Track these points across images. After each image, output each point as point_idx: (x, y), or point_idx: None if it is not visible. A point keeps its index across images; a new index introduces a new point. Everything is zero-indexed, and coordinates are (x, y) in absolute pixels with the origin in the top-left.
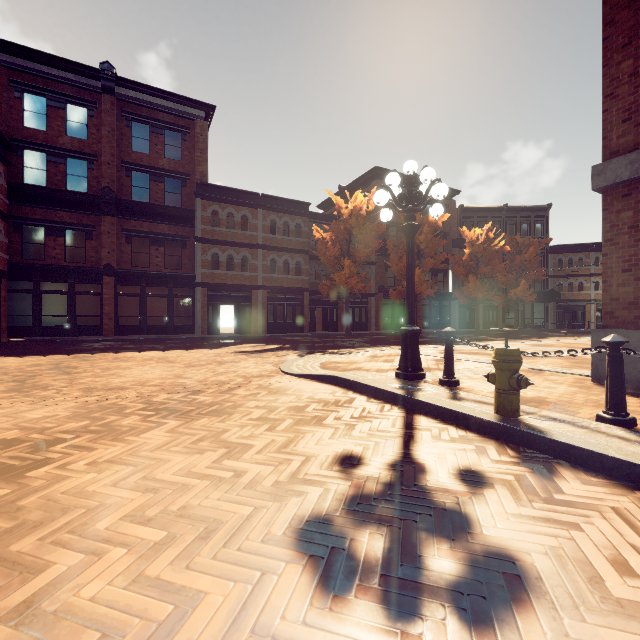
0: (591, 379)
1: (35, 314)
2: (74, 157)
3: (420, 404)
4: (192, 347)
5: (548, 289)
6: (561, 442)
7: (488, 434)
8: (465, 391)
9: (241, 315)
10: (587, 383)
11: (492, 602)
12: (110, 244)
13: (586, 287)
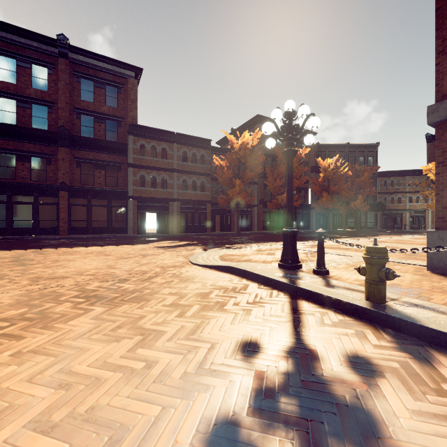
0: (427, 268)
1: (8, 219)
2: (37, 103)
3: (302, 291)
4: (124, 243)
5: (377, 202)
6: (432, 329)
7: (362, 318)
8: (334, 279)
9: (161, 220)
10: (424, 271)
11: None
12: (65, 168)
13: (403, 200)
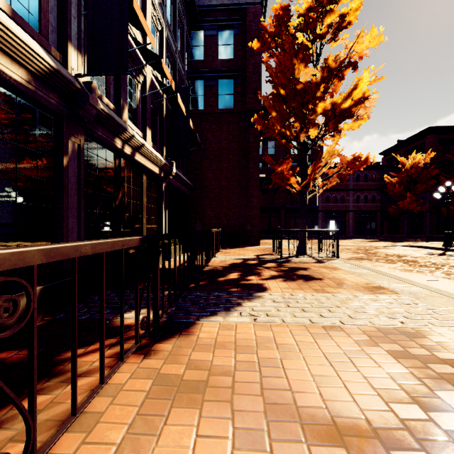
0: None
1: None
2: None
3: (449, 249)
4: None
5: None
6: None
7: None
8: None
9: (340, 225)
10: None
11: (451, 256)
12: (283, 196)
13: None
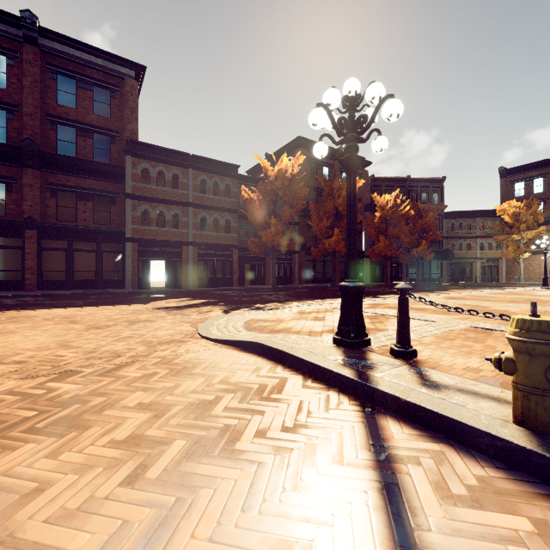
0: None
1: None
2: None
3: (383, 397)
4: (113, 303)
5: (444, 248)
6: None
7: (522, 471)
8: (429, 366)
9: (172, 270)
10: None
11: None
12: (33, 197)
13: (473, 247)
